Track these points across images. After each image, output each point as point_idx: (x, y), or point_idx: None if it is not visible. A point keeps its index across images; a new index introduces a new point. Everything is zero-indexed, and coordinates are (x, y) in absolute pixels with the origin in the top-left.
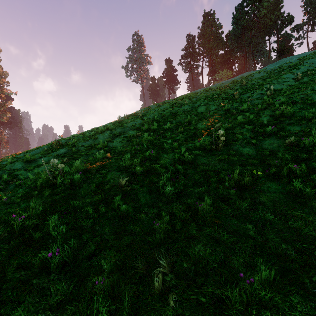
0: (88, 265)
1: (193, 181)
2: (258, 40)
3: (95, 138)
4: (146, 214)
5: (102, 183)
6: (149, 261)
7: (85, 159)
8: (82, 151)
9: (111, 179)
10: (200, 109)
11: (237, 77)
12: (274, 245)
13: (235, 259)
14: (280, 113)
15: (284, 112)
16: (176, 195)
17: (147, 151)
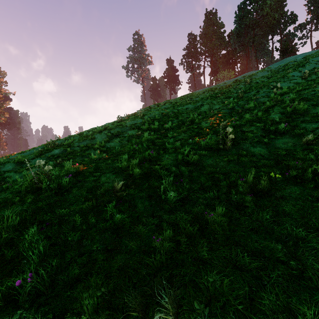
0: (69, 295)
1: (200, 185)
2: (261, 39)
3: (92, 137)
4: (145, 225)
5: (95, 187)
6: (147, 294)
7: (80, 160)
8: (78, 151)
9: (105, 182)
10: (203, 108)
11: (240, 77)
12: (316, 275)
13: (265, 297)
14: (292, 110)
15: (296, 109)
16: (180, 201)
17: (147, 151)
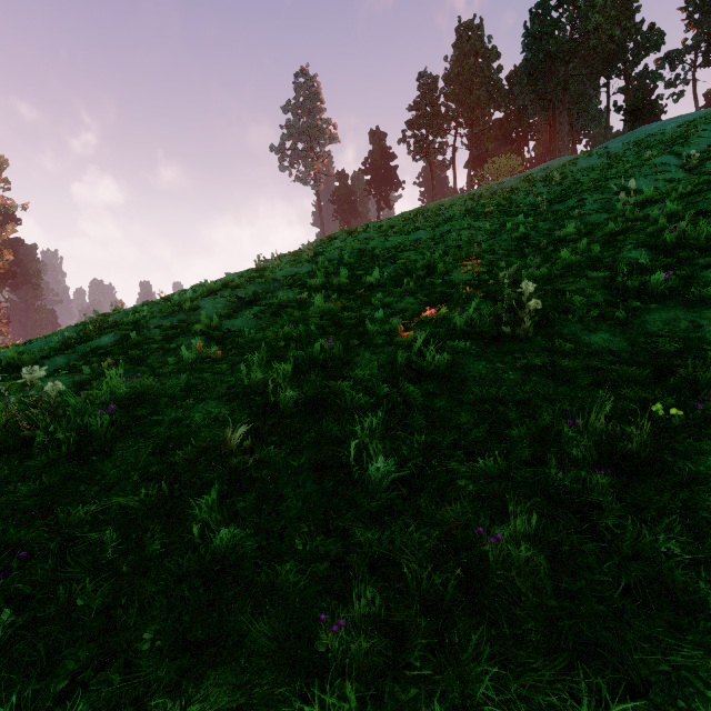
0: None
1: (455, 435)
2: (583, 86)
3: (192, 307)
4: (302, 561)
5: (175, 440)
6: None
7: (159, 361)
8: (156, 340)
9: (204, 427)
10: (454, 239)
11: (536, 170)
12: None
13: None
14: (676, 240)
15: (688, 237)
16: (403, 484)
17: (317, 341)
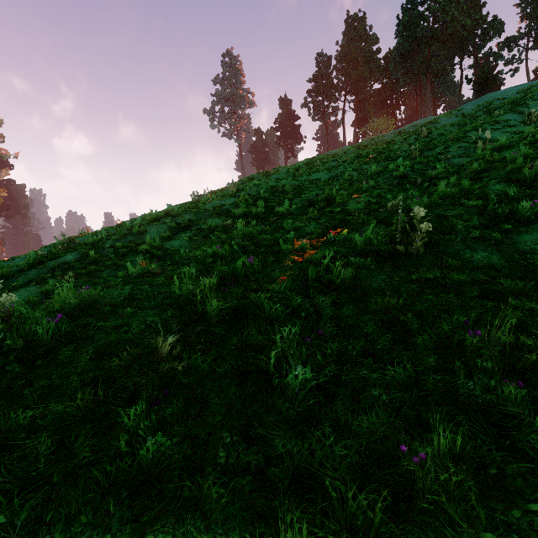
0: None
1: (363, 343)
2: (442, 63)
3: (140, 231)
4: (225, 471)
5: (113, 346)
6: None
7: (111, 274)
8: (110, 258)
9: (140, 334)
10: (346, 178)
11: (407, 127)
12: None
13: None
14: (534, 176)
15: None
16: (318, 390)
17: (239, 258)
